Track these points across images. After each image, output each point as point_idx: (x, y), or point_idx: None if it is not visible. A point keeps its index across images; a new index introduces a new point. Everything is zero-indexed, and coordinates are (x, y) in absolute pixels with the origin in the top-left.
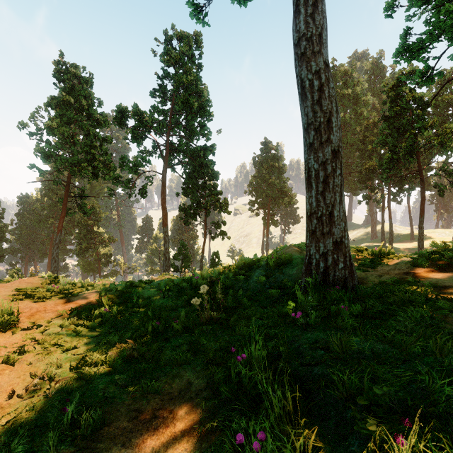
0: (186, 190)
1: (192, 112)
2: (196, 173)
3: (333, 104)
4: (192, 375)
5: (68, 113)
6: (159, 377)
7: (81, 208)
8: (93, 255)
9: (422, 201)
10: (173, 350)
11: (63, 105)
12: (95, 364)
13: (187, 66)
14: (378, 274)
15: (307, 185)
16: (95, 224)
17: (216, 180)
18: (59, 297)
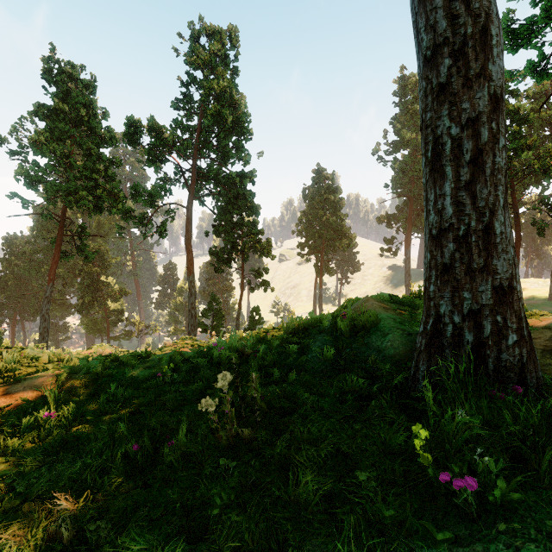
0: (218, 228)
1: (226, 129)
2: (231, 206)
3: None
4: None
5: (61, 125)
6: None
7: (81, 251)
8: (101, 311)
9: (517, 242)
10: (151, 521)
11: (54, 114)
12: None
13: (219, 70)
14: (540, 348)
15: (431, 174)
16: (102, 271)
17: (257, 215)
18: None
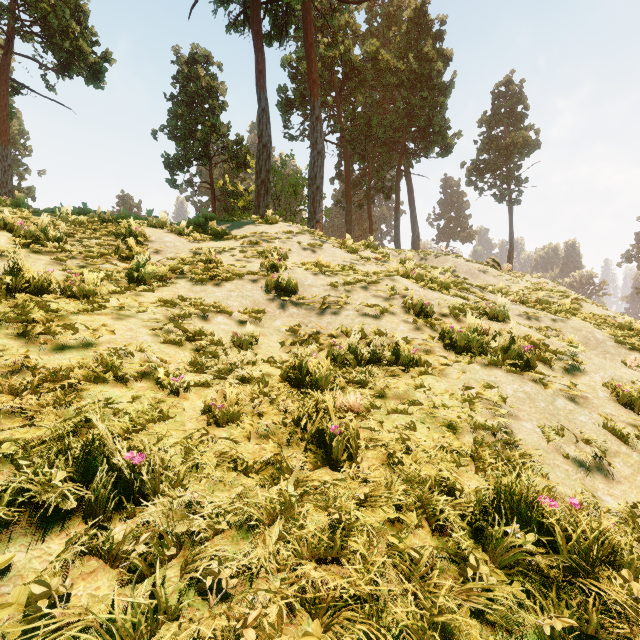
0: None
1: None
2: None
3: None
4: None
5: None
6: None
7: None
8: None
9: None
10: None
11: None
12: None
13: None
14: None
15: None
16: None
17: None
18: None
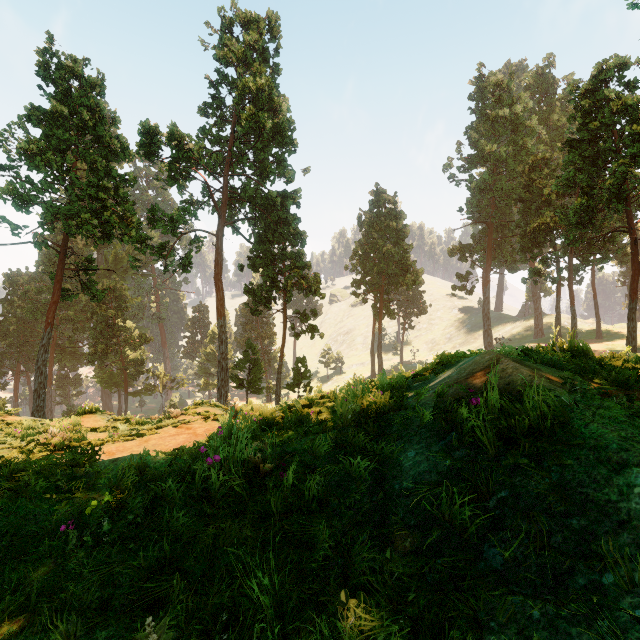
0: (255, 260)
1: (265, 139)
2: (270, 234)
3: None
4: None
5: (59, 132)
6: None
7: (89, 289)
8: (117, 361)
9: (635, 276)
10: None
11: (51, 119)
12: None
13: (255, 65)
14: None
15: None
16: (118, 314)
17: (302, 245)
18: None
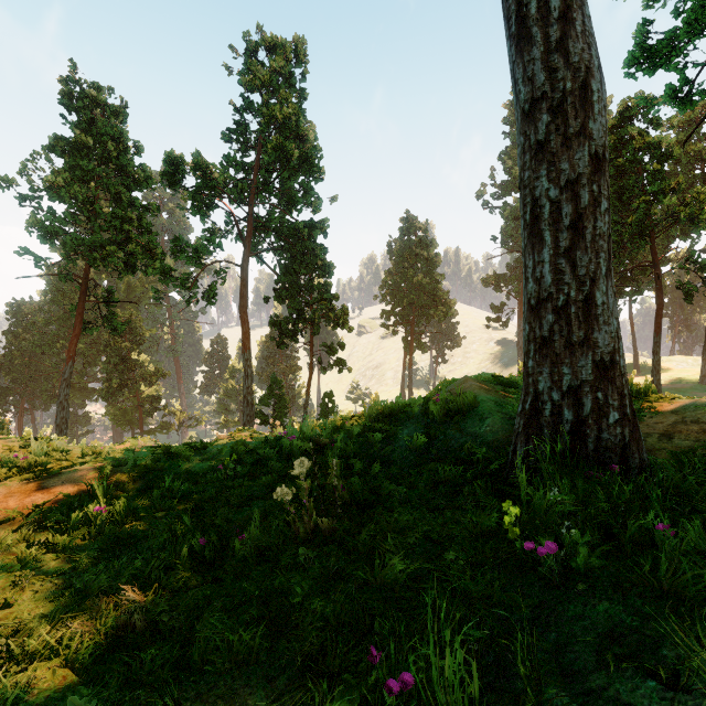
0: (281, 292)
1: (291, 167)
2: (297, 264)
3: (592, 51)
4: (263, 705)
5: (84, 163)
6: (182, 704)
7: (108, 321)
8: (131, 398)
9: (659, 310)
10: (227, 613)
11: (75, 149)
12: (32, 658)
13: (282, 92)
14: (659, 432)
15: (530, 239)
16: (133, 347)
17: (330, 276)
18: (19, 479)
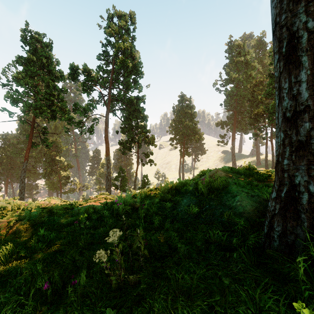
0: (123, 129)
1: (128, 71)
2: (131, 116)
3: None
4: None
5: (31, 68)
6: None
7: (44, 142)
8: (56, 177)
9: None
10: None
11: (28, 62)
12: None
13: (124, 36)
14: None
15: (286, 66)
16: (57, 154)
17: (146, 121)
18: None
